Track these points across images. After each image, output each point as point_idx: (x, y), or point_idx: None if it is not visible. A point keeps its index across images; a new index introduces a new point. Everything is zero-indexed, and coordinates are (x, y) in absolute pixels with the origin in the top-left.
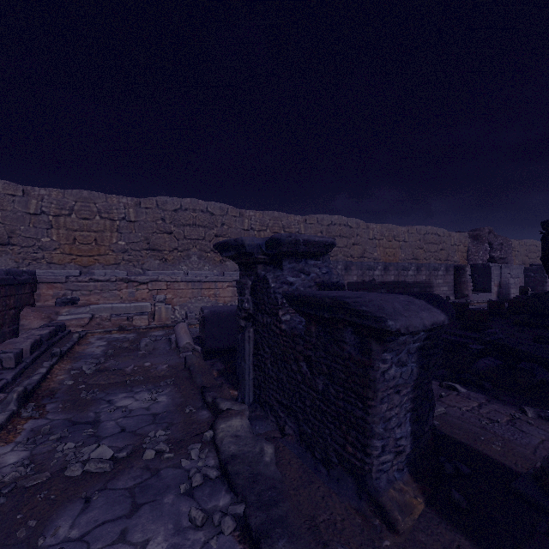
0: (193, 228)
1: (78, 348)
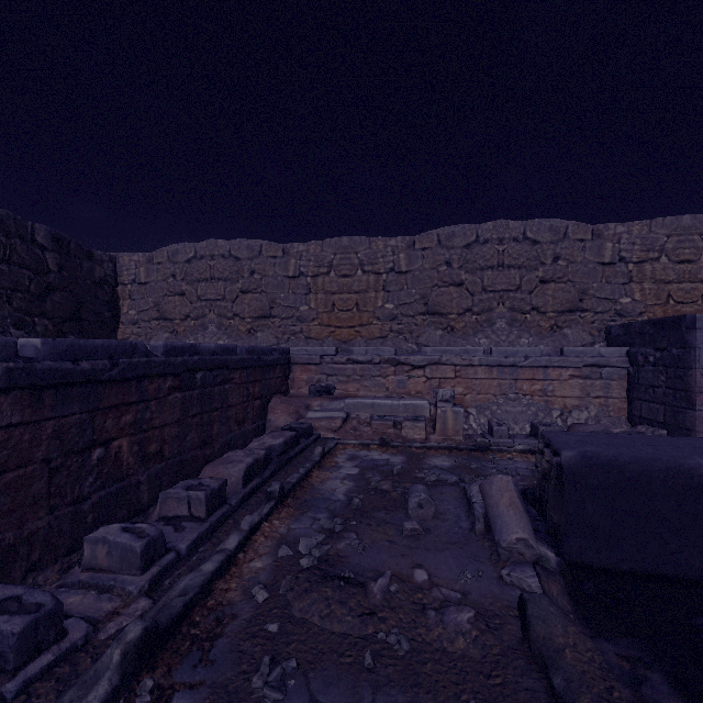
0: (498, 272)
1: (316, 477)
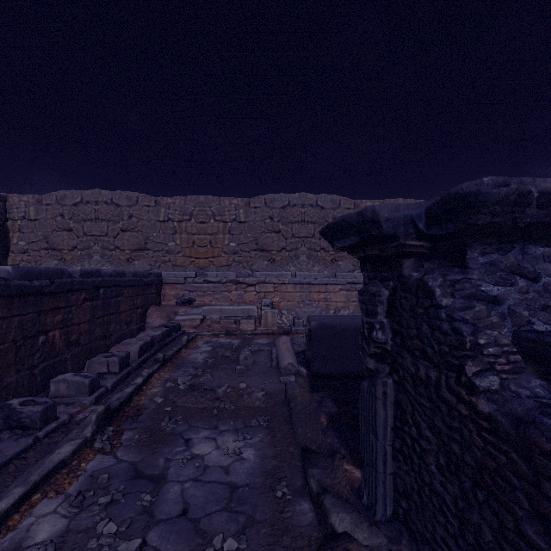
0: (301, 225)
1: (184, 352)
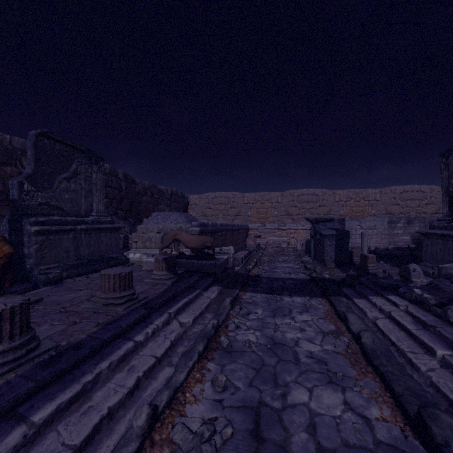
0: (307, 203)
1: (266, 250)
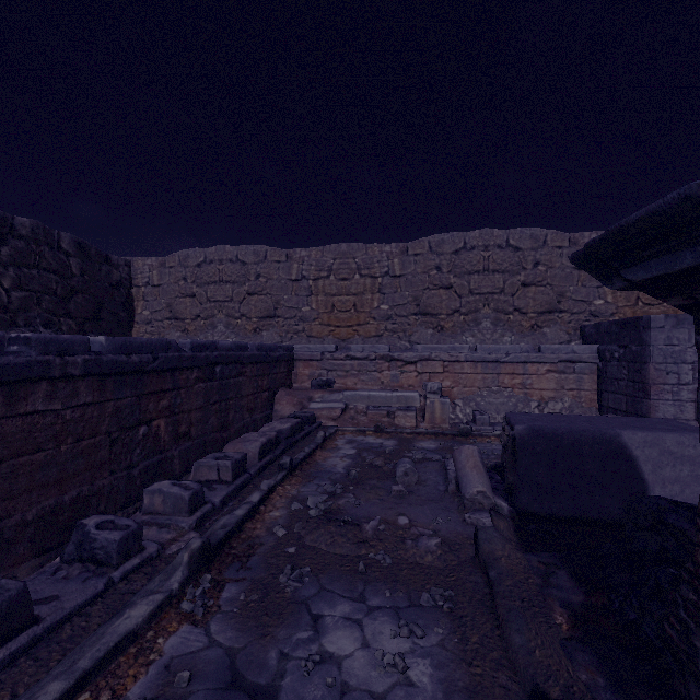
0: (484, 276)
1: (319, 455)
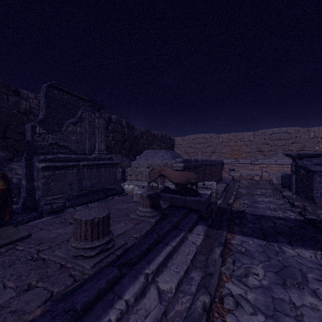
0: (279, 141)
1: (240, 182)
